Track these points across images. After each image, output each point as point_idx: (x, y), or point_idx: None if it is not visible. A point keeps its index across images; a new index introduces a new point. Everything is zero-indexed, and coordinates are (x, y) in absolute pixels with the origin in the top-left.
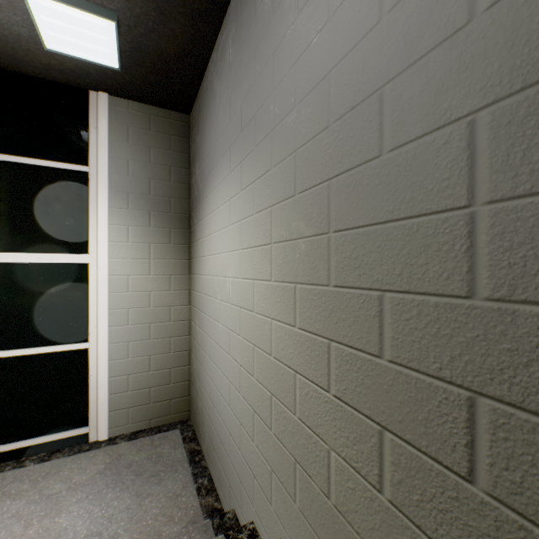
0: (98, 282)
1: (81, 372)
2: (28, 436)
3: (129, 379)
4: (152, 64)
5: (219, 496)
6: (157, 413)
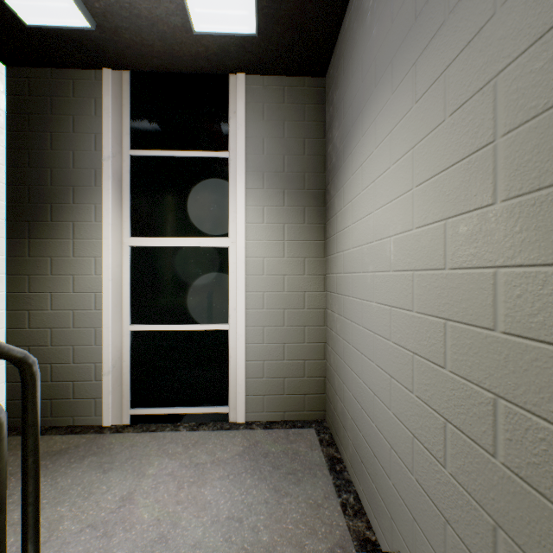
0: (237, 264)
1: (222, 352)
2: (182, 404)
3: (264, 365)
4: (289, 16)
5: (371, 524)
6: (290, 407)
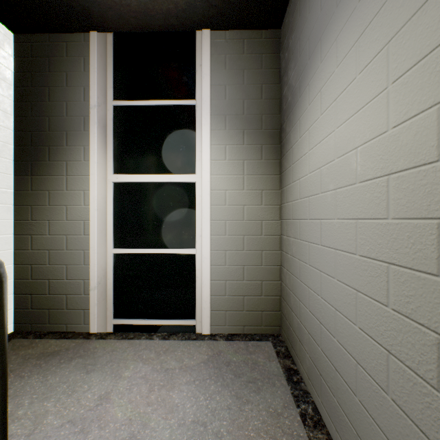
0: (202, 196)
1: (190, 273)
2: (156, 317)
3: (226, 284)
4: None
5: (331, 436)
6: (249, 322)
